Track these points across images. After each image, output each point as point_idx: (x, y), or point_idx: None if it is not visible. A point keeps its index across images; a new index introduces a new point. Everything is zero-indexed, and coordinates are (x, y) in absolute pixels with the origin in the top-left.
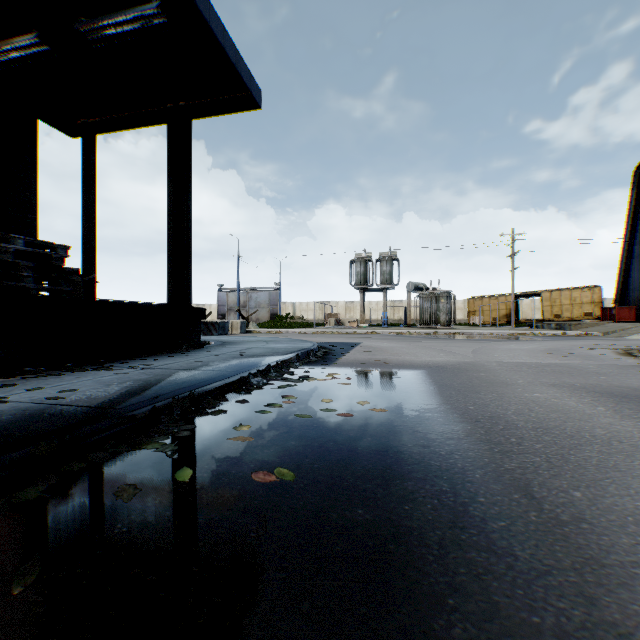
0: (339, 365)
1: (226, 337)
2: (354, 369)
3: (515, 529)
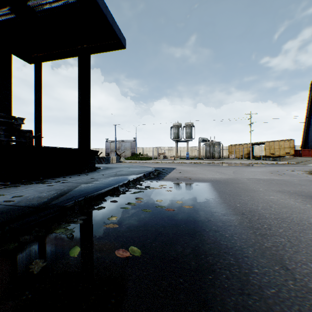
0: (165, 180)
1: (109, 165)
2: (173, 182)
3: (282, 295)
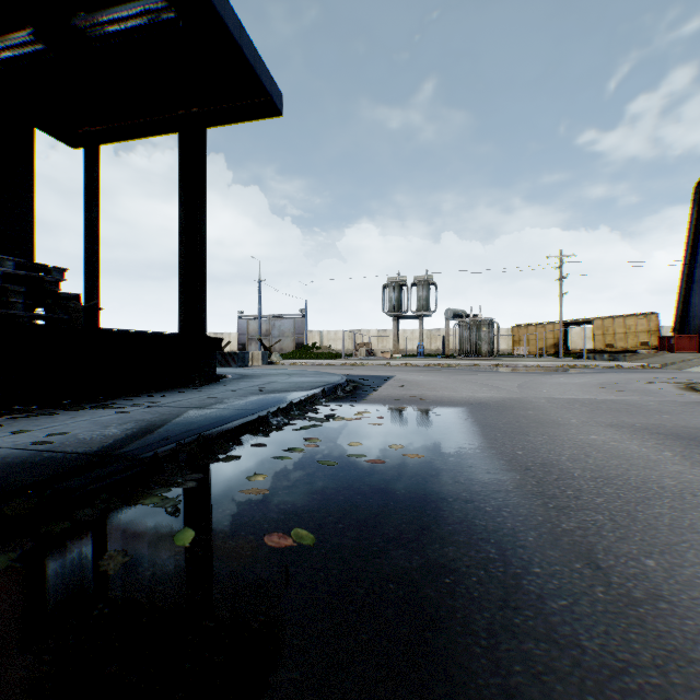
0: (370, 402)
1: (245, 369)
2: (386, 406)
3: (579, 610)
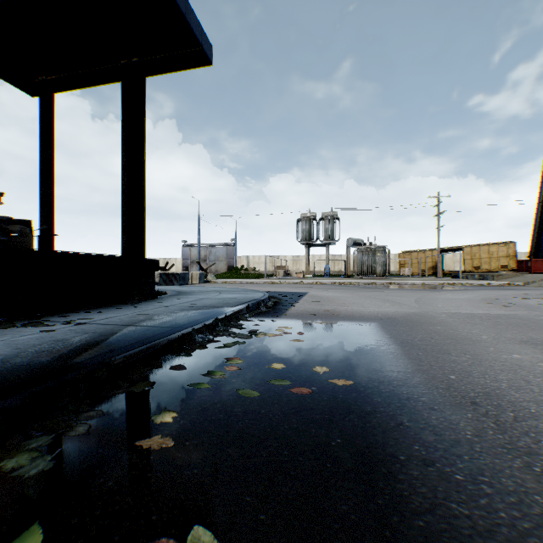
0: (289, 317)
1: (184, 287)
2: (305, 321)
3: None
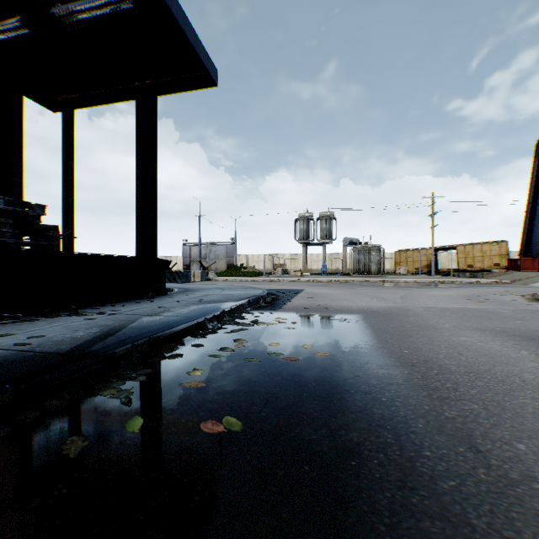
0: (285, 310)
1: (188, 285)
2: (298, 314)
3: (466, 490)
